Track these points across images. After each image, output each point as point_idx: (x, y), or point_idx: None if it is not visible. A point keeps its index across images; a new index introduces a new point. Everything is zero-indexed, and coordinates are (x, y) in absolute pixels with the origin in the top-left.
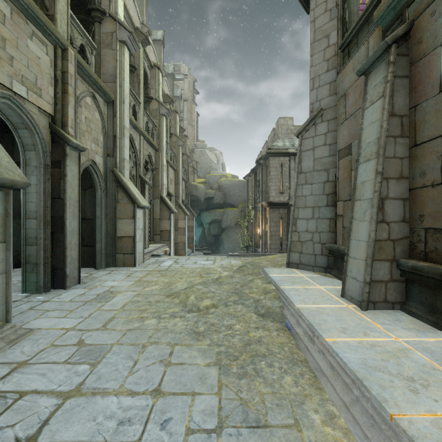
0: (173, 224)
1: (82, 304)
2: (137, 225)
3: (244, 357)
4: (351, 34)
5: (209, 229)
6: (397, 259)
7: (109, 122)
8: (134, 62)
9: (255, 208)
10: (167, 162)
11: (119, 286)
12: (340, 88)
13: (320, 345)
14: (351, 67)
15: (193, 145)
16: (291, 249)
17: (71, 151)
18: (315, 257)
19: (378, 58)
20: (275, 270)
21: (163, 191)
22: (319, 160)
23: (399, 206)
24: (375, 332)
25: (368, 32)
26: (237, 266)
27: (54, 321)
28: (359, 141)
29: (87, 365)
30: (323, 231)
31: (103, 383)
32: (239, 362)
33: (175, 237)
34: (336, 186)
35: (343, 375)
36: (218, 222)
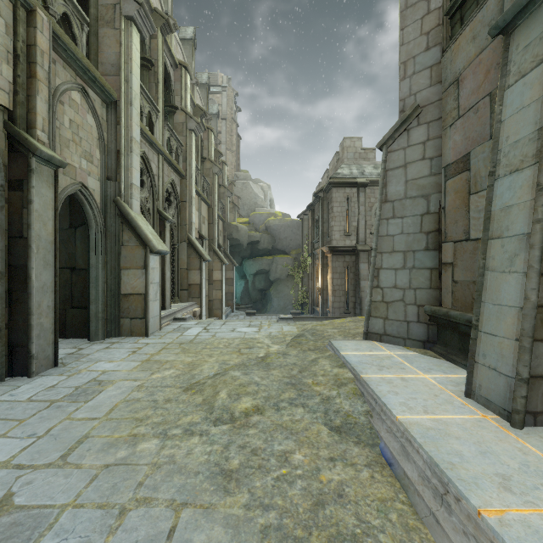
0: (204, 276)
1: (45, 406)
2: (151, 278)
3: (314, 542)
4: None
5: (254, 282)
6: None
7: (110, 131)
8: (150, 55)
9: (312, 256)
10: (198, 194)
11: (115, 370)
12: (447, 72)
13: (465, 519)
14: (470, 35)
15: (234, 175)
16: (371, 313)
17: (41, 166)
18: (408, 326)
19: None
20: (348, 344)
21: (191, 232)
22: (414, 182)
23: None
24: None
25: None
26: (291, 336)
27: None
28: (495, 142)
29: None
30: (420, 287)
31: None
32: None
33: (209, 292)
34: (441, 219)
35: None
36: (265, 272)
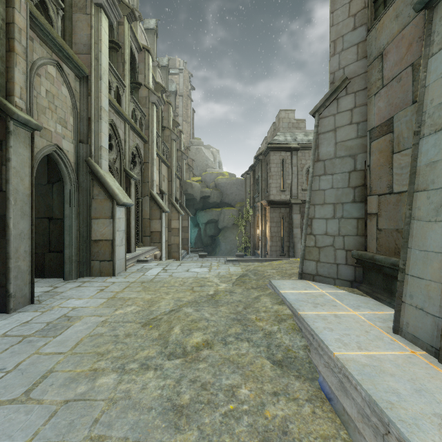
0: (164, 225)
1: (17, 341)
2: (117, 226)
3: None
4: None
5: (205, 230)
6: None
7: (82, 101)
8: (118, 39)
9: (253, 208)
10: (159, 157)
11: (84, 307)
12: (372, 47)
13: None
14: (393, 14)
15: (189, 142)
16: (305, 256)
17: (18, 128)
18: (338, 268)
19: None
20: (285, 283)
21: (153, 188)
22: (342, 144)
23: None
24: None
25: None
26: (236, 276)
27: None
28: (420, 105)
29: None
30: (348, 234)
31: None
32: None
33: (168, 238)
34: (367, 176)
35: None
36: (215, 222)
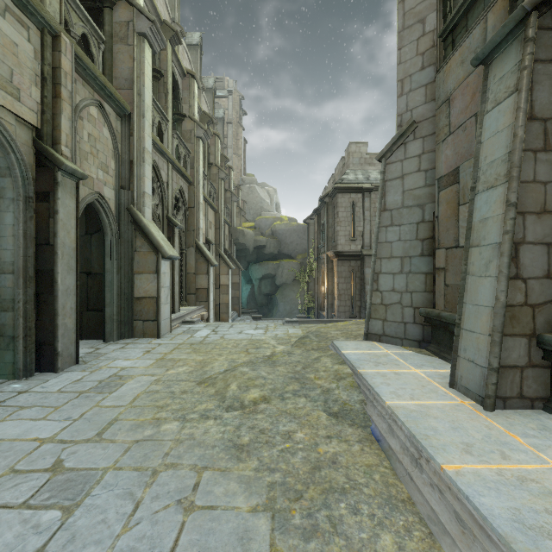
0: (212, 281)
1: (75, 396)
2: (162, 282)
3: (311, 493)
4: (457, 14)
5: (260, 287)
6: (538, 333)
7: (124, 143)
8: (160, 66)
9: (318, 260)
10: (205, 200)
11: (133, 367)
12: (440, 91)
13: (432, 475)
14: (459, 59)
15: (240, 180)
16: (371, 315)
17: (65, 179)
18: (405, 327)
19: (507, 35)
20: (349, 344)
21: (199, 237)
22: (410, 192)
23: (541, 254)
24: (518, 452)
25: (484, 7)
26: (296, 338)
27: (27, 426)
28: (476, 161)
29: (57, 511)
30: (416, 291)
31: (77, 551)
32: (304, 503)
33: (216, 297)
34: (435, 227)
35: (483, 539)
36: (271, 277)
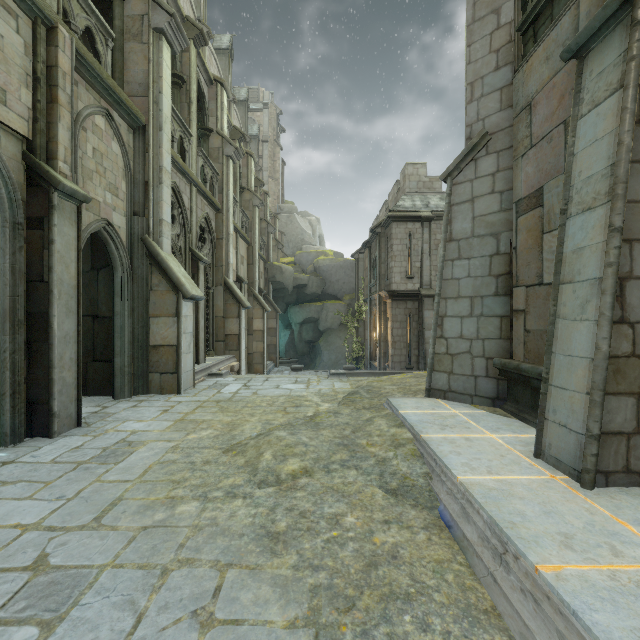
0: (244, 325)
1: (71, 468)
2: (183, 327)
3: (366, 601)
4: (540, 0)
5: (300, 332)
6: None
7: (137, 160)
8: (181, 71)
9: (369, 301)
10: (236, 230)
11: (146, 430)
12: (519, 95)
13: (523, 577)
14: (543, 55)
15: (277, 208)
16: (434, 367)
17: (63, 201)
18: (476, 381)
19: (608, 19)
20: (408, 401)
21: (228, 274)
22: (482, 219)
23: None
24: (632, 546)
25: None
26: (344, 393)
27: (7, 508)
28: (568, 177)
29: (33, 628)
30: (489, 337)
31: None
32: (357, 615)
33: (249, 344)
34: (512, 261)
35: None
36: (314, 321)
